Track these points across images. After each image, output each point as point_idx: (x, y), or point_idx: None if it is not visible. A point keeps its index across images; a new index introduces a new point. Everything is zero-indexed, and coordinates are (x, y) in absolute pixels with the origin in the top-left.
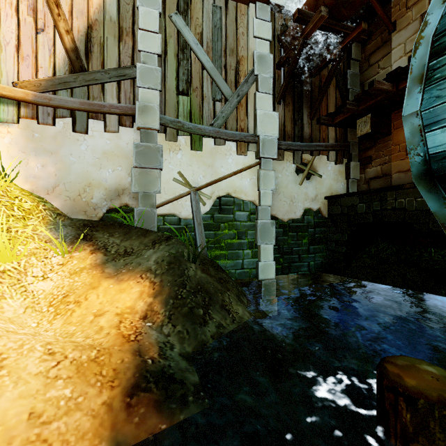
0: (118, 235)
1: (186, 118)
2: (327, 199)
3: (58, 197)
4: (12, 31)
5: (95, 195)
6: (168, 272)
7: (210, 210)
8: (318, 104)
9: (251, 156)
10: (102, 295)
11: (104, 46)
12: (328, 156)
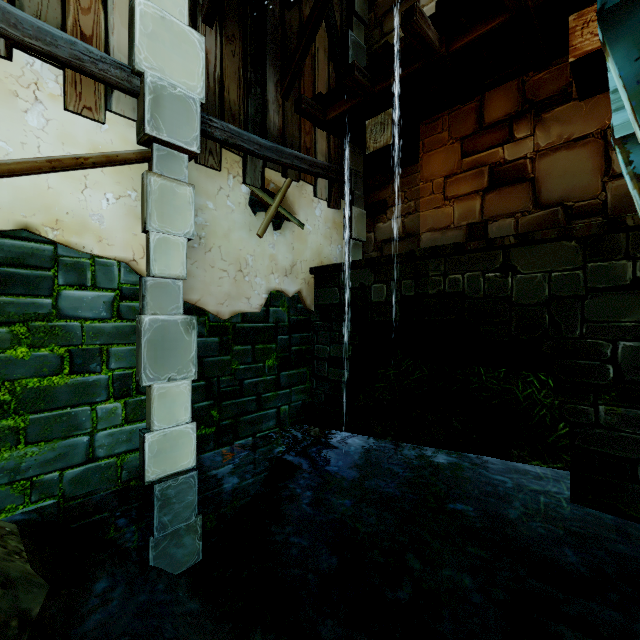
0: None
1: None
2: (313, 274)
3: None
4: None
5: None
6: None
7: None
8: (297, 62)
9: (123, 131)
10: None
11: None
12: (316, 187)
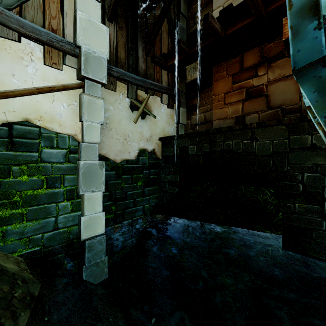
0: None
1: None
2: (161, 140)
3: None
4: None
5: None
6: None
7: None
8: (153, 38)
9: (70, 73)
10: None
11: None
12: (162, 98)
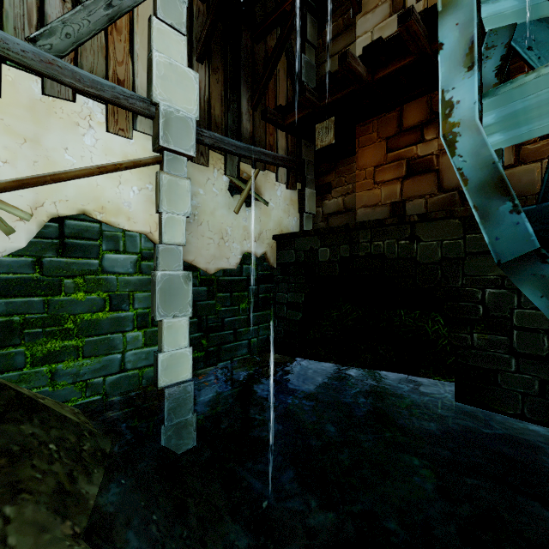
0: None
1: None
2: (275, 240)
3: None
4: None
5: None
6: None
7: (32, 246)
8: (263, 84)
9: (143, 143)
10: None
11: None
12: (277, 174)
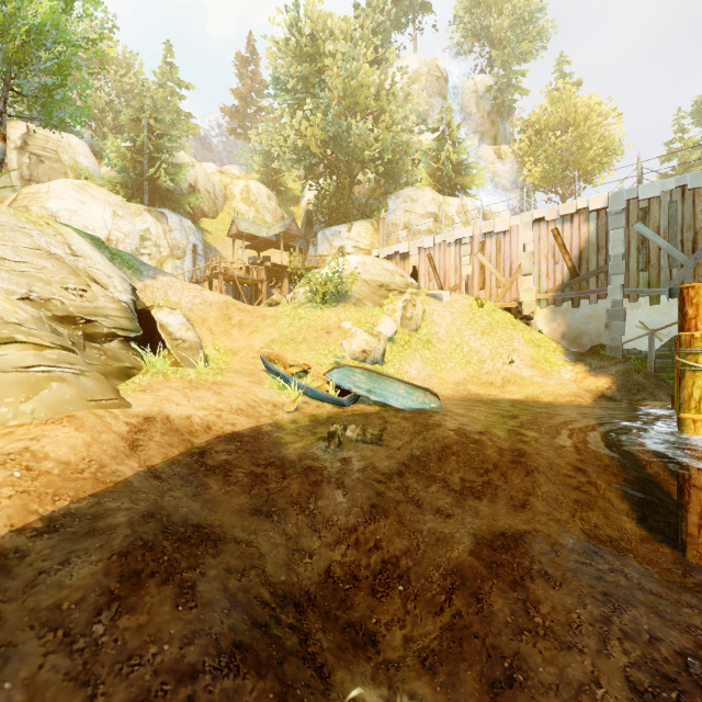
0: (596, 360)
1: (645, 286)
2: None
3: (564, 341)
4: (544, 268)
5: (583, 339)
6: (621, 376)
7: (668, 344)
8: None
9: None
10: (589, 381)
11: (588, 259)
12: None
